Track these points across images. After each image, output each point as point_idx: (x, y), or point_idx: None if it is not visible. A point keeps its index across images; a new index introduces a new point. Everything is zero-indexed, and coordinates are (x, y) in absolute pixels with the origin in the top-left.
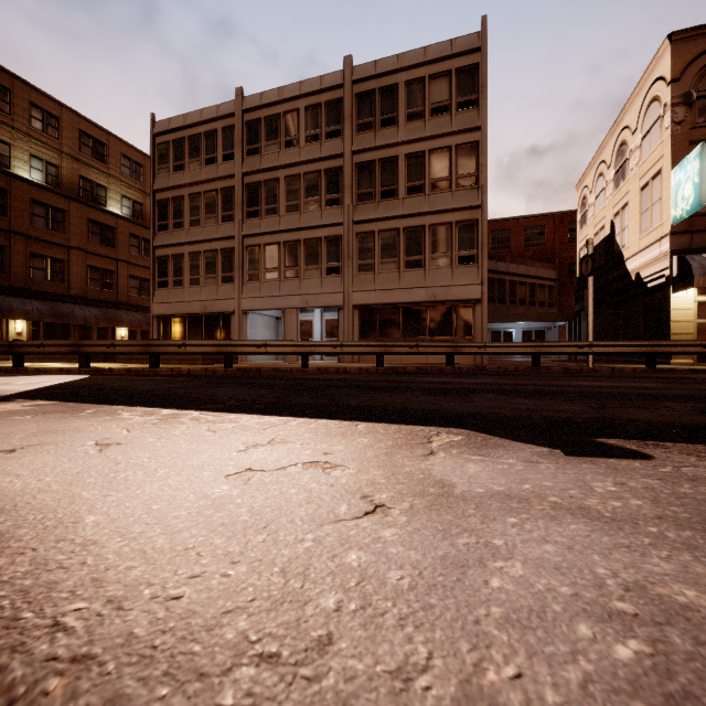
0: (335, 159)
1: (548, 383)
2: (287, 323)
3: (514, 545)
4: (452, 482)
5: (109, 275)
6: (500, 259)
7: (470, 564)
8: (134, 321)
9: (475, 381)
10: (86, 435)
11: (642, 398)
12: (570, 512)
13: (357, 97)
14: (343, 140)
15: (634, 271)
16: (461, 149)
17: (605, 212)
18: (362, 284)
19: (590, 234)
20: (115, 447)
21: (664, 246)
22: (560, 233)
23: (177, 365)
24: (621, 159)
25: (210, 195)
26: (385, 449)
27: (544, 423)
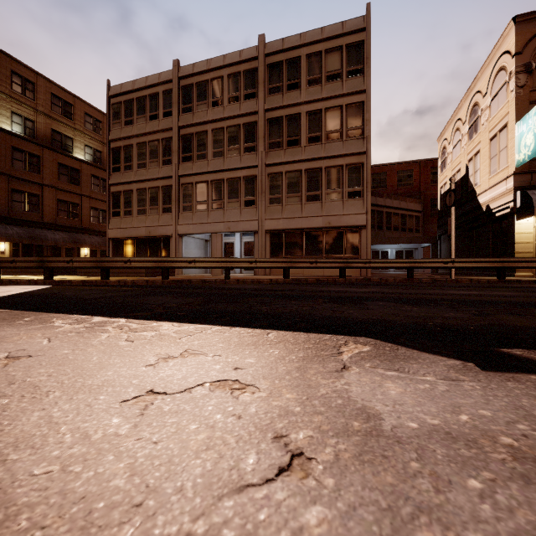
0: (251, 115)
1: (425, 292)
2: (213, 244)
3: None
4: (377, 411)
5: (75, 207)
6: (379, 195)
7: None
8: (94, 243)
9: (365, 290)
10: (5, 345)
11: (512, 305)
12: None
13: (269, 67)
14: (258, 101)
15: (485, 204)
16: (350, 107)
17: (460, 158)
18: (272, 213)
19: (449, 176)
20: (23, 360)
21: (510, 184)
22: (425, 175)
23: (125, 277)
24: (474, 117)
25: (153, 144)
26: (297, 362)
27: (441, 330)
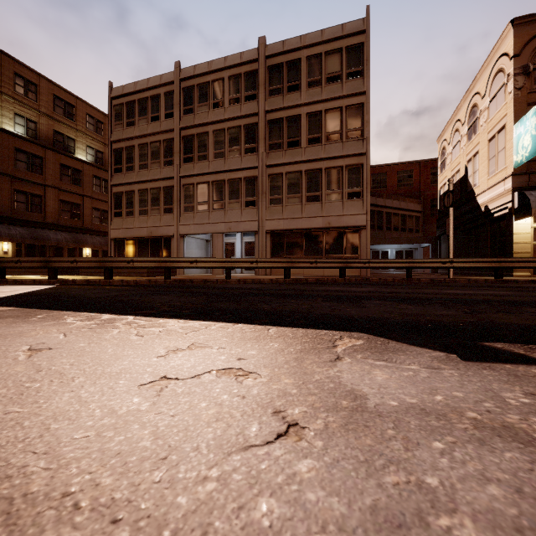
0: (252, 117)
1: (422, 291)
2: (214, 245)
3: (452, 486)
4: (363, 393)
5: (77, 207)
6: (379, 196)
7: (408, 521)
8: (96, 243)
9: (363, 289)
10: (25, 339)
11: (504, 304)
12: (496, 433)
13: (269, 69)
14: (258, 102)
15: (484, 204)
16: (350, 109)
17: (460, 159)
18: (273, 214)
19: (448, 176)
20: (45, 352)
21: (508, 184)
22: (425, 176)
23: (127, 277)
24: (473, 118)
25: (154, 145)
26: (295, 354)
27: (431, 326)
